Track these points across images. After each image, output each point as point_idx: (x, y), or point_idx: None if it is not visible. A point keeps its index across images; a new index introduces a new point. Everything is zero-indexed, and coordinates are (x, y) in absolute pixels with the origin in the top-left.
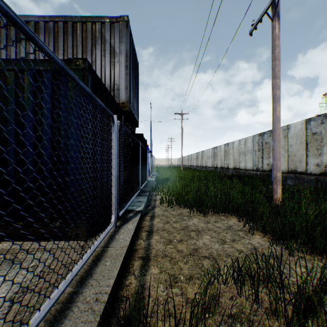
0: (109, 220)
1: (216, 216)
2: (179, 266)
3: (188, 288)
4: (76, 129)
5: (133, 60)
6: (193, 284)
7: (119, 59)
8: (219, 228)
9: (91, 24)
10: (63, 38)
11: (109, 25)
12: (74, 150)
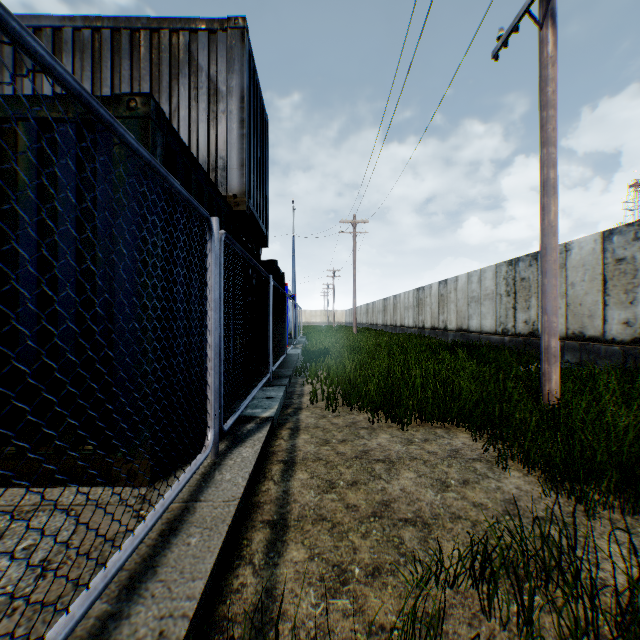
0: (204, 439)
1: (426, 429)
2: (351, 544)
3: (372, 598)
4: (129, 246)
5: (256, 109)
6: (382, 588)
7: (226, 106)
8: (433, 455)
9: (169, 35)
10: (111, 63)
11: (206, 36)
12: (125, 291)
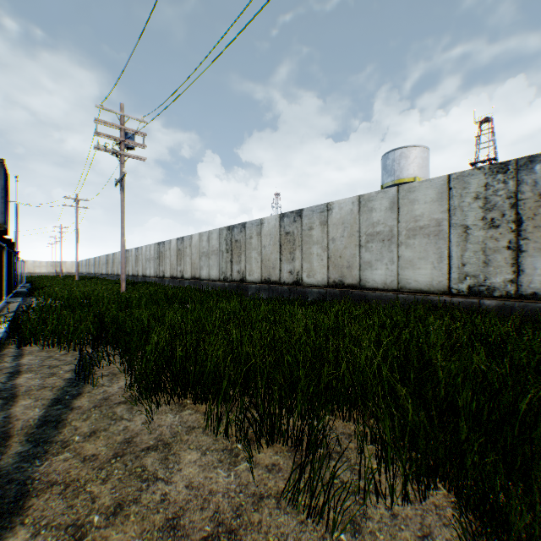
0: None
1: None
2: None
3: None
4: None
5: (7, 181)
6: None
7: None
8: None
9: None
10: None
11: None
12: None
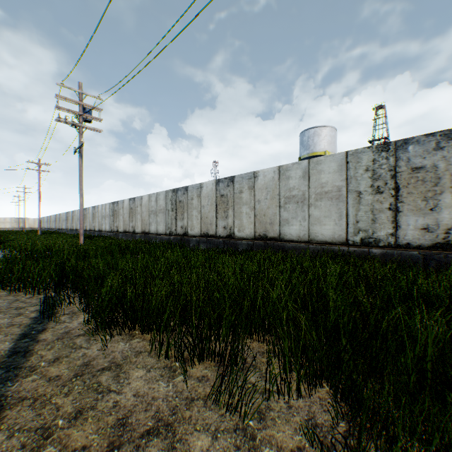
0: None
1: None
2: None
3: None
4: None
5: None
6: None
7: None
8: None
9: None
10: None
11: None
12: None
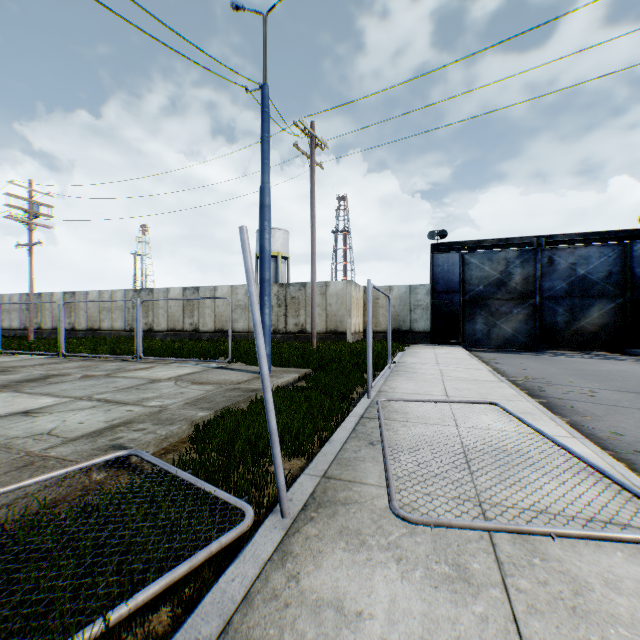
0: None
1: None
2: None
3: None
4: None
5: None
6: None
7: None
8: None
9: None
10: None
11: None
12: None
